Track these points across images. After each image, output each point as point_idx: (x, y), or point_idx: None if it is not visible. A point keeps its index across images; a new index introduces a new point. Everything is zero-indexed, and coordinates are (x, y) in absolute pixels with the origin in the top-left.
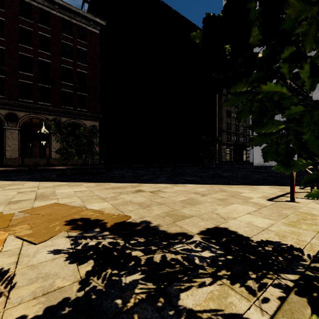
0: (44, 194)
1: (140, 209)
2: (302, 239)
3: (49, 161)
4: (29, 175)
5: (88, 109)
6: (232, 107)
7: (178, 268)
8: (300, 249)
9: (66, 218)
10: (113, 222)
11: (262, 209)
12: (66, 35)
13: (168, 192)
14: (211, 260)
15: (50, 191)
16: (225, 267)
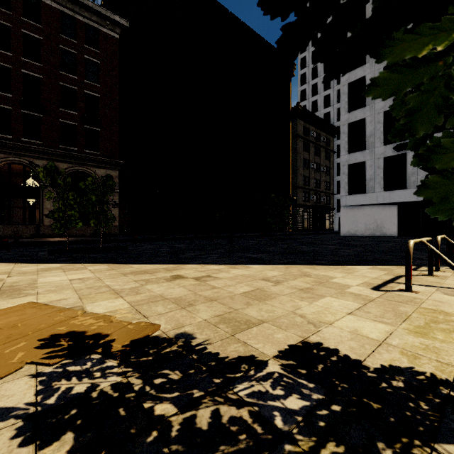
0: (15, 285)
1: (177, 310)
2: (445, 361)
3: (39, 229)
4: (1, 253)
5: (102, 151)
6: (310, 154)
7: (244, 444)
8: (449, 383)
9: (42, 332)
10: (128, 338)
11: (368, 304)
12: (66, 38)
13: (222, 279)
14: (304, 417)
15: (29, 279)
16: (331, 434)
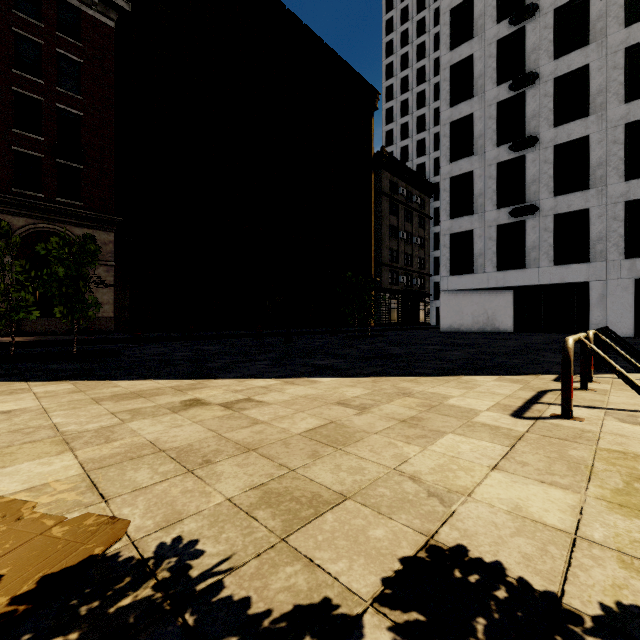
0: None
1: (177, 476)
2: None
3: None
4: None
5: (86, 201)
6: (399, 219)
7: None
8: None
9: None
10: (36, 569)
11: (518, 447)
12: (24, 17)
13: (271, 404)
14: None
15: None
16: None
